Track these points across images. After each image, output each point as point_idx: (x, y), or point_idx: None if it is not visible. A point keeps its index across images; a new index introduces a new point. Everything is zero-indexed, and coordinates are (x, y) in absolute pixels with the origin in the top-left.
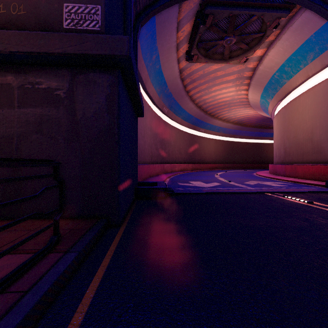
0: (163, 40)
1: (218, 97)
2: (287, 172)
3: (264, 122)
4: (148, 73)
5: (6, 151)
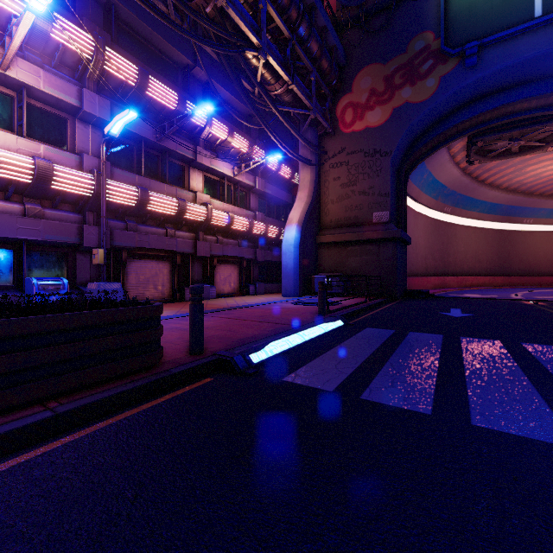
0: (433, 163)
1: (545, 174)
2: None
3: None
4: (420, 188)
5: (356, 272)
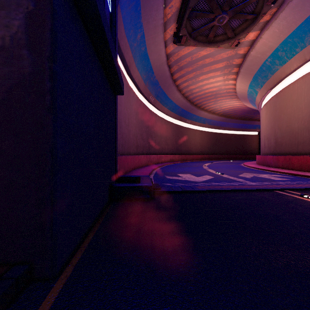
0: (149, 15)
1: (205, 87)
2: (279, 163)
3: (248, 114)
4: (133, 55)
5: None
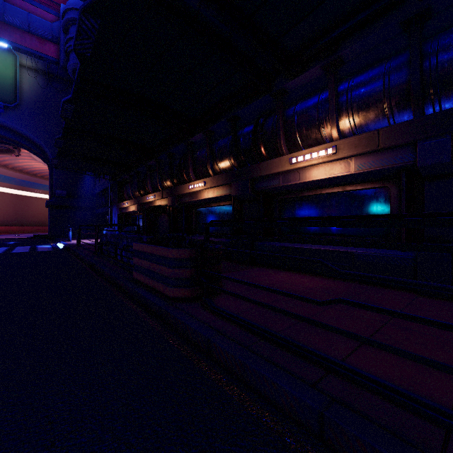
0: None
1: (35, 166)
2: None
3: None
4: None
5: None
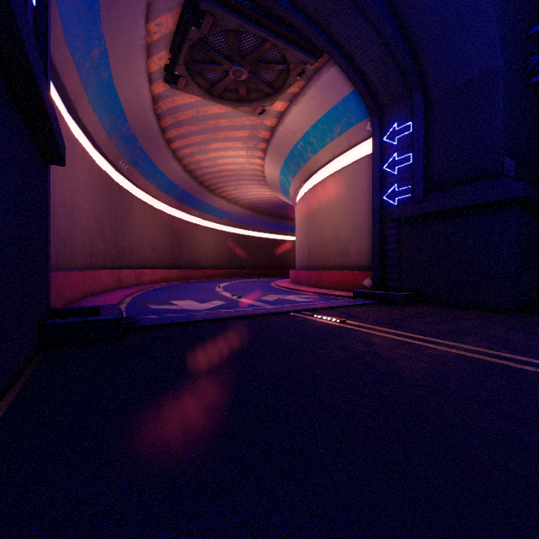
0: (117, 24)
1: (221, 161)
2: (312, 281)
3: (283, 210)
4: (83, 82)
5: None
